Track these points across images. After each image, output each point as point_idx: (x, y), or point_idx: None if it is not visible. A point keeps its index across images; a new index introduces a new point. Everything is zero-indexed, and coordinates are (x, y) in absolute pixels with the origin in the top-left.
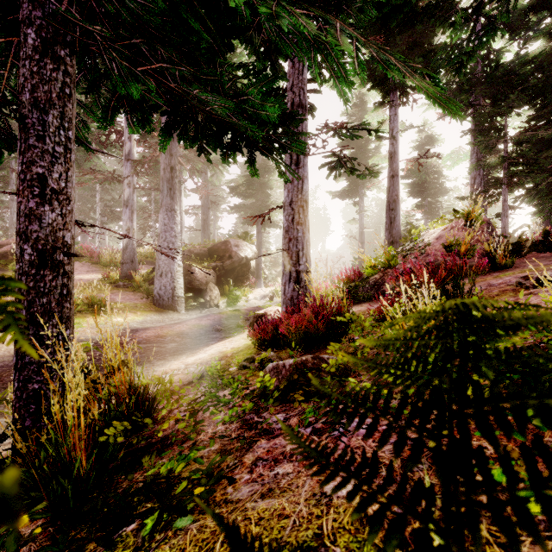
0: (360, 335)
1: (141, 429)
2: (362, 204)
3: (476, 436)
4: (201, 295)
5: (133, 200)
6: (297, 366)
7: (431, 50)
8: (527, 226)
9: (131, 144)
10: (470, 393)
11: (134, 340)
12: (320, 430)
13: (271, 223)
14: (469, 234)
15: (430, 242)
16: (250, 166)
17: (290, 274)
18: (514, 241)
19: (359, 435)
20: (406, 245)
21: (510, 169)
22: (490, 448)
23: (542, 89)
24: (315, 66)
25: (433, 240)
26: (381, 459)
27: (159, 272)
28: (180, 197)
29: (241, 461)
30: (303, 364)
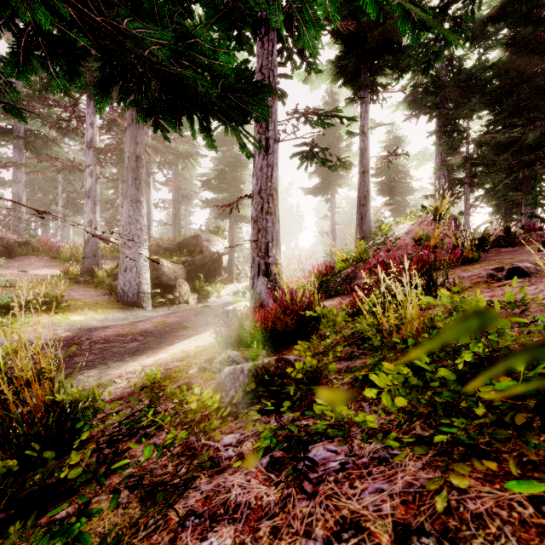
0: (332, 332)
1: (65, 454)
2: (334, 201)
3: (498, 481)
4: (169, 291)
5: (95, 191)
6: (258, 370)
7: (400, 49)
8: (489, 222)
9: (93, 131)
10: (481, 413)
11: (56, 343)
12: (279, 462)
13: (244, 218)
14: (437, 228)
15: (401, 236)
16: (206, 137)
17: (259, 267)
18: (478, 236)
19: (330, 476)
20: (377, 239)
21: (471, 169)
22: (526, 505)
23: (499, 96)
24: (279, 13)
25: (402, 234)
26: (363, 522)
27: (123, 266)
28: (149, 189)
29: (165, 517)
30: (264, 368)
